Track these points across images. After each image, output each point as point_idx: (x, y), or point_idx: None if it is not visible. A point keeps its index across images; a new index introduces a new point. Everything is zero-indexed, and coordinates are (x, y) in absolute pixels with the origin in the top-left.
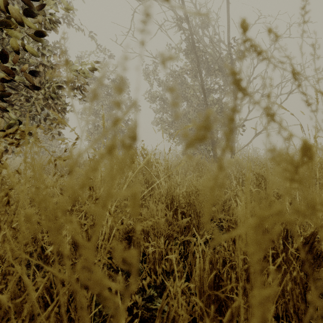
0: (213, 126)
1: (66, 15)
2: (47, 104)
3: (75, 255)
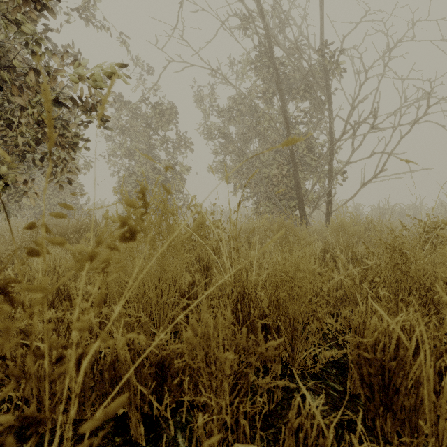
0: (299, 173)
1: (84, 8)
2: (44, 135)
3: (53, 413)
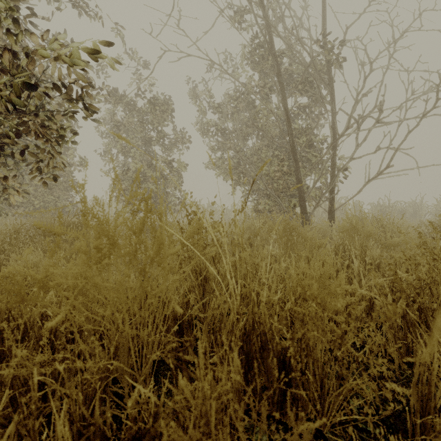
0: (300, 170)
1: None
2: (24, 125)
3: None
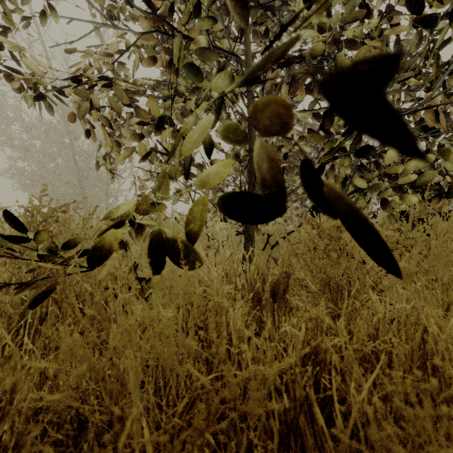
0: (89, 192)
1: None
2: None
3: None
